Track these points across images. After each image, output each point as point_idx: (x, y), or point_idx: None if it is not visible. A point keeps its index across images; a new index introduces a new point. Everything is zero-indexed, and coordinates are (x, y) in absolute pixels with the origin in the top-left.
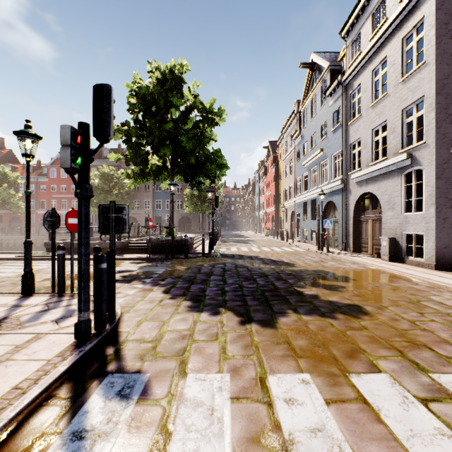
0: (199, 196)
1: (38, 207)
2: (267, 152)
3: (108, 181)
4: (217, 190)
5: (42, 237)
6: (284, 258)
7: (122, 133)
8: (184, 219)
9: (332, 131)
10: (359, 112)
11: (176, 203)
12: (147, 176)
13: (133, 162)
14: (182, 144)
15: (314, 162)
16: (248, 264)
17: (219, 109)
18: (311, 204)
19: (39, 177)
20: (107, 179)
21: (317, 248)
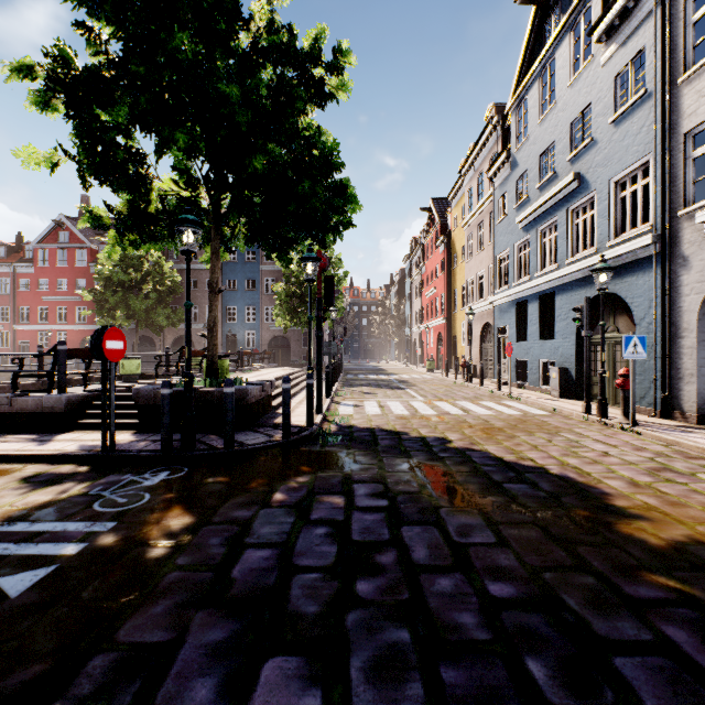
0: (302, 296)
1: (16, 318)
2: (427, 218)
3: (133, 268)
4: (336, 285)
5: (7, 374)
6: (530, 452)
7: (58, 90)
8: (278, 340)
9: (615, 119)
10: (699, 56)
11: (264, 312)
12: (150, 226)
13: (97, 177)
14: (224, 110)
15: (550, 209)
16: (433, 491)
17: (335, 51)
18: (538, 305)
19: (17, 265)
20: (131, 264)
21: (584, 408)
